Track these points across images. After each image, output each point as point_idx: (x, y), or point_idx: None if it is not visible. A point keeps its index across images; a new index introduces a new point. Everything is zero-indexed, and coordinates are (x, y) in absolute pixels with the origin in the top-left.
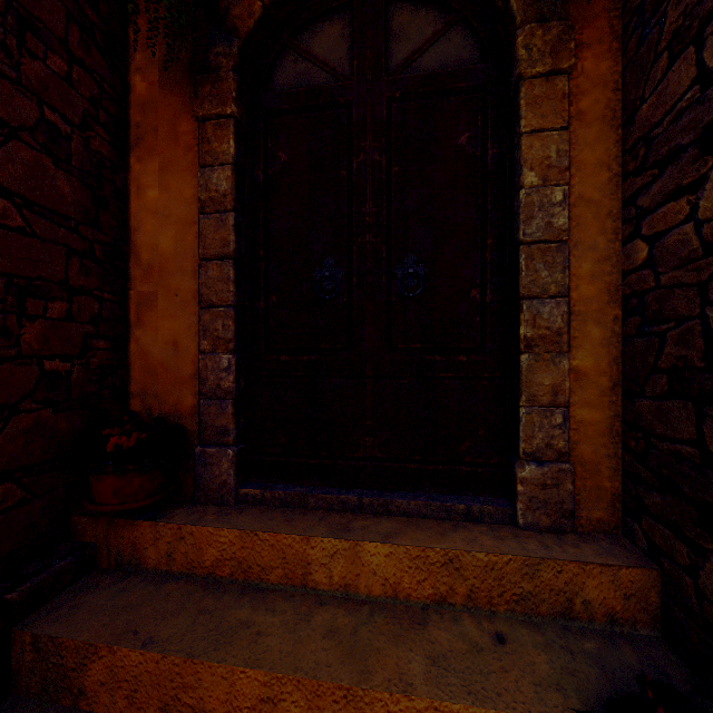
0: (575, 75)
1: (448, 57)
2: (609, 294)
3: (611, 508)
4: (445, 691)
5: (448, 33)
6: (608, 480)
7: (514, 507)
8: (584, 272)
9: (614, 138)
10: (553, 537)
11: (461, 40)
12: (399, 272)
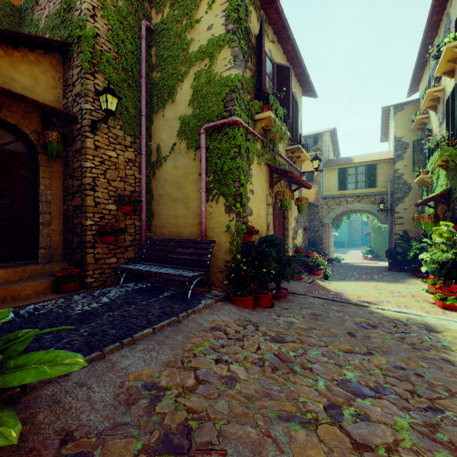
0: (53, 167)
1: (17, 148)
2: (60, 214)
3: (61, 257)
4: (28, 284)
5: (17, 142)
6: (60, 251)
7: (38, 260)
8: (55, 209)
9: (61, 183)
10: (48, 264)
11: (22, 146)
12: (1, 203)
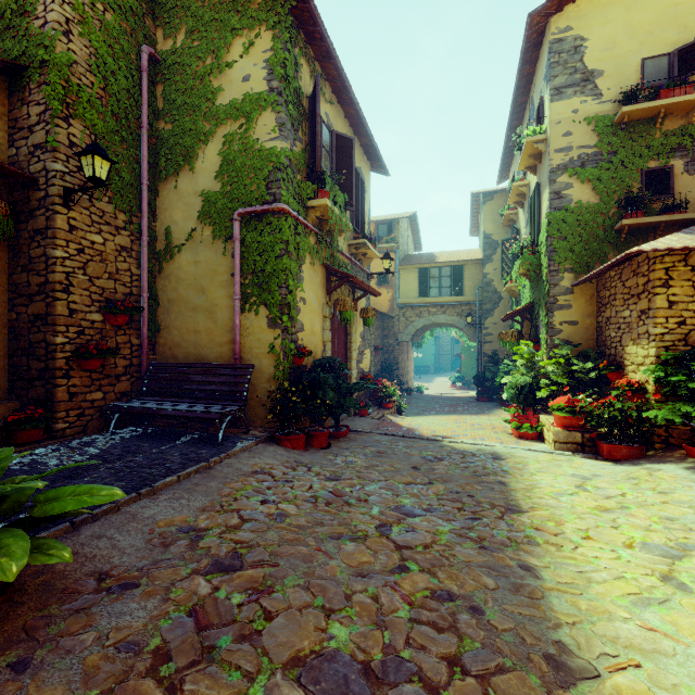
0: None
1: None
2: (4, 326)
3: (5, 393)
4: None
5: None
6: (4, 384)
7: None
8: None
9: (6, 278)
10: None
11: None
12: None
